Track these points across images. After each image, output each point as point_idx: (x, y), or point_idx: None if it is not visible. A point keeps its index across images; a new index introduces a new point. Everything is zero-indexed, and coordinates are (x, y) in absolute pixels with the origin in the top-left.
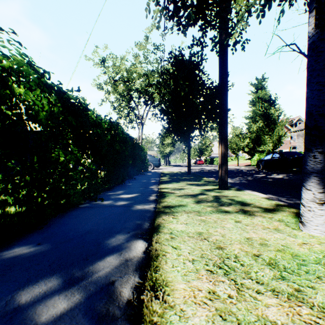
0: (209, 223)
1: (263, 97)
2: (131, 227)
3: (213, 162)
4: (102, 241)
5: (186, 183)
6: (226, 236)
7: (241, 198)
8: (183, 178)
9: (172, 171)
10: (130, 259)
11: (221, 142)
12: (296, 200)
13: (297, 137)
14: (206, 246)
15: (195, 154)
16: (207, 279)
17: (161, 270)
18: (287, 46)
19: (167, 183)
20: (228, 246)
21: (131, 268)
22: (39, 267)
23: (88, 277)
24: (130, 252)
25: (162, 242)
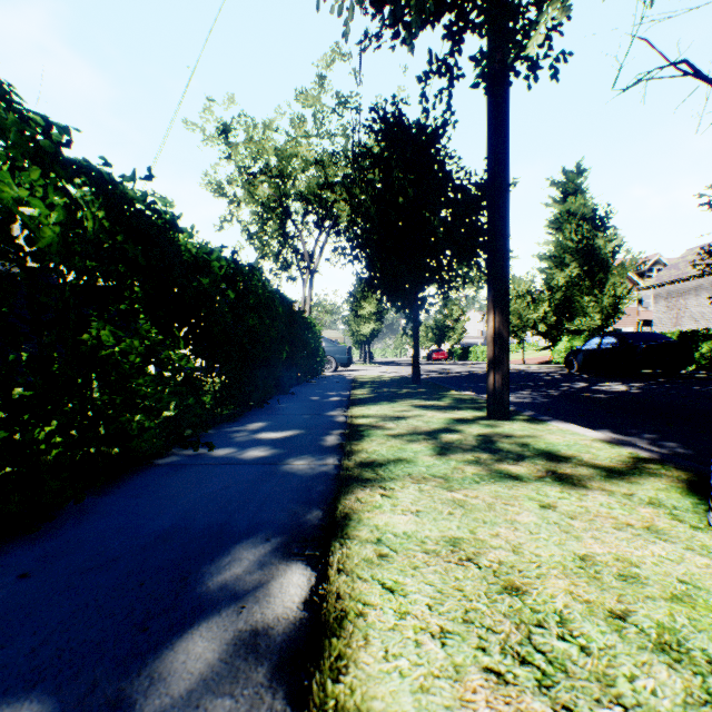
0: (476, 510)
1: (580, 211)
2: (276, 522)
3: (467, 356)
4: (194, 568)
5: (411, 404)
6: (524, 552)
7: (544, 442)
8: (402, 392)
9: (378, 377)
10: (266, 627)
11: (493, 310)
12: (674, 446)
13: (655, 301)
14: (476, 582)
15: (428, 338)
16: (490, 705)
17: (353, 672)
18: (669, 64)
19: (367, 403)
20: (535, 584)
21: (266, 661)
22: (0, 657)
23: (135, 697)
24: (268, 602)
25: (355, 570)
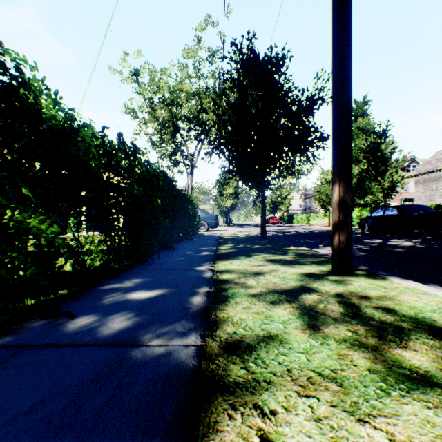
0: None
1: (365, 127)
2: None
3: (291, 221)
4: None
5: (264, 258)
6: None
7: (408, 306)
8: (255, 247)
9: (236, 235)
10: None
11: (338, 181)
12: None
13: (416, 185)
14: None
15: (266, 210)
16: None
17: None
18: None
19: (229, 257)
20: None
21: None
22: None
23: None
24: None
25: None
